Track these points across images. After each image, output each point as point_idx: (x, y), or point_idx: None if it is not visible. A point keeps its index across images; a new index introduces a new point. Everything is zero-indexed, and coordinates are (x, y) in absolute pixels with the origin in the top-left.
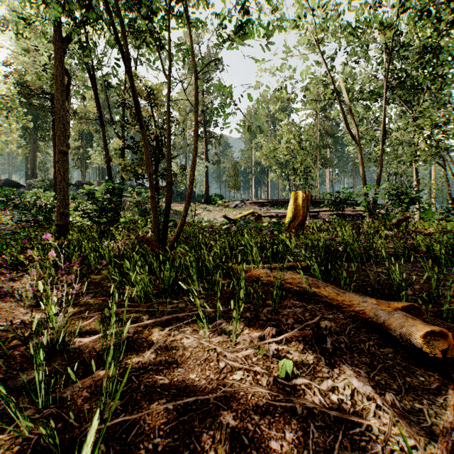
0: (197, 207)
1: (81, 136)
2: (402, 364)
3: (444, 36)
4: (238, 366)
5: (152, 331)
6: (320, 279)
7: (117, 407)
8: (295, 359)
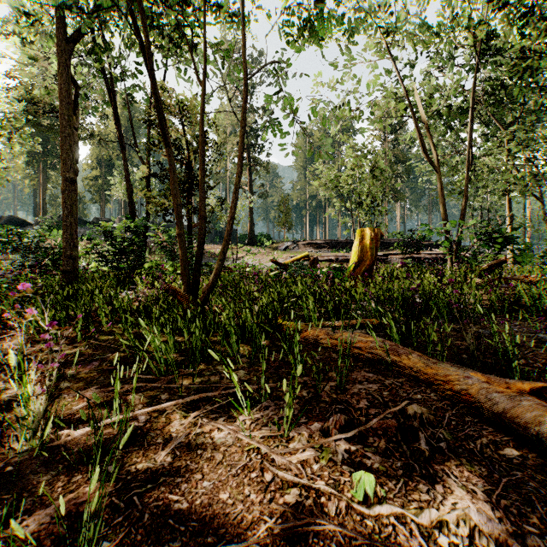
0: (239, 249)
1: (100, 164)
2: (536, 477)
3: (545, 36)
4: (292, 480)
5: (172, 418)
6: (398, 341)
7: None
8: (375, 467)
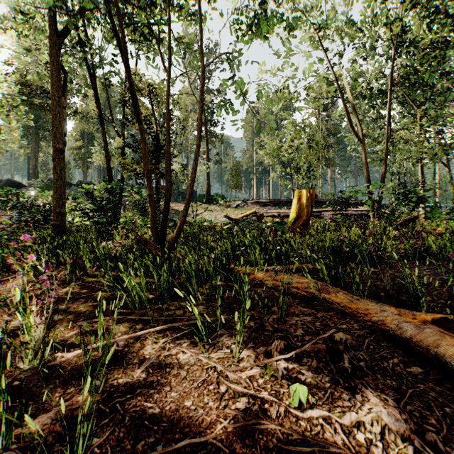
0: (198, 207)
1: (83, 136)
2: (436, 389)
3: (451, 31)
4: (242, 391)
5: (145, 344)
6: (329, 282)
7: (93, 449)
8: (308, 381)
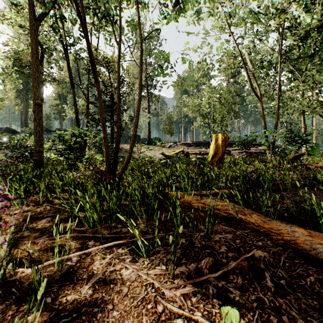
0: (142, 147)
1: (60, 97)
2: None
3: None
4: (177, 311)
5: (94, 259)
6: (242, 204)
7: None
8: (236, 299)
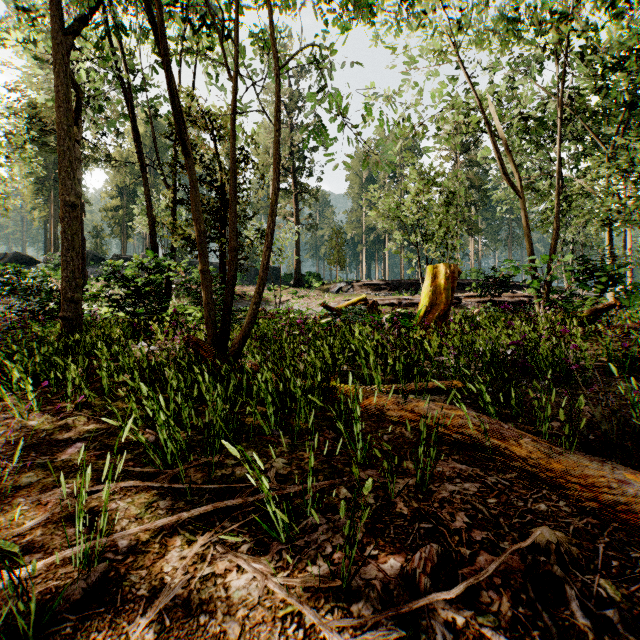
0: (284, 292)
1: (121, 192)
2: None
3: None
4: None
5: (169, 545)
6: (493, 413)
7: None
8: None
